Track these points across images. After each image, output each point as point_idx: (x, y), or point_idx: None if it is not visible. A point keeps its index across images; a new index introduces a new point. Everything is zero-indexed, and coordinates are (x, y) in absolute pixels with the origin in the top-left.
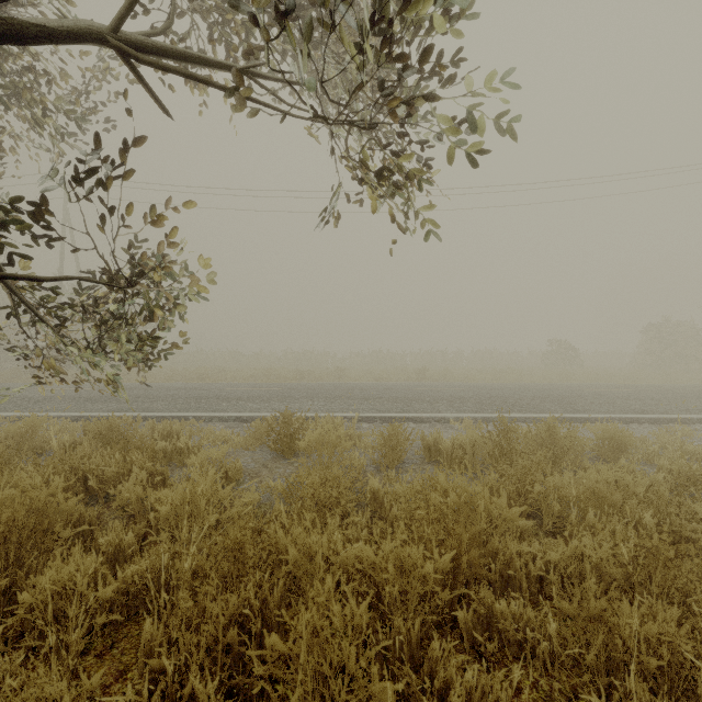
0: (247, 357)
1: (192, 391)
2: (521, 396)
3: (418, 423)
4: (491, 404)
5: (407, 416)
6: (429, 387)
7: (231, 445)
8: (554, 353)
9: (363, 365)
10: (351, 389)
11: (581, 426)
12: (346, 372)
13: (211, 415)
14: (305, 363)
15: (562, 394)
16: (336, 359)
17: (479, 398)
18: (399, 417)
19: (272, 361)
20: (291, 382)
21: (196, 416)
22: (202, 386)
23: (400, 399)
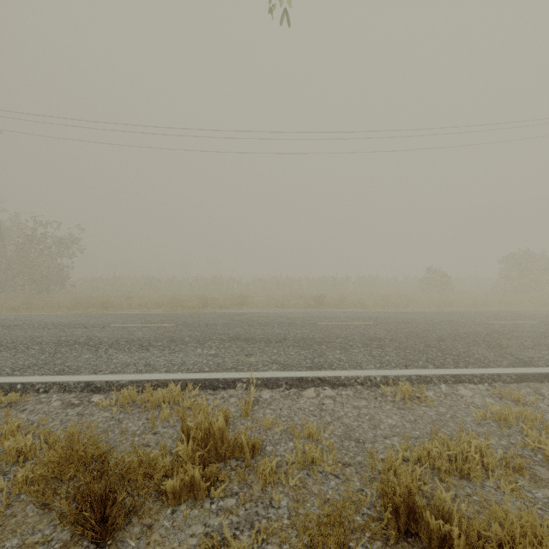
0: (161, 282)
1: (67, 329)
2: (438, 334)
3: (337, 388)
4: (415, 349)
5: (321, 376)
6: (333, 320)
7: (15, 482)
8: (430, 280)
9: (265, 290)
10: (251, 325)
11: (547, 389)
12: (249, 298)
13: (50, 380)
14: (213, 288)
15: (477, 330)
16: (241, 284)
17: (396, 339)
18: (311, 378)
19: (184, 286)
20: (193, 310)
21: (28, 383)
22: (88, 321)
23: (307, 342)
